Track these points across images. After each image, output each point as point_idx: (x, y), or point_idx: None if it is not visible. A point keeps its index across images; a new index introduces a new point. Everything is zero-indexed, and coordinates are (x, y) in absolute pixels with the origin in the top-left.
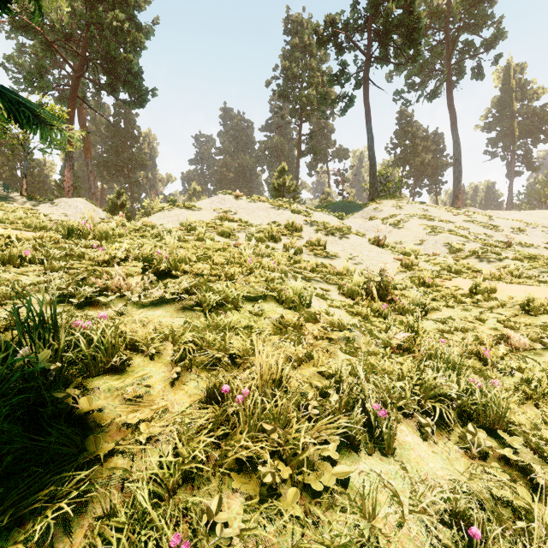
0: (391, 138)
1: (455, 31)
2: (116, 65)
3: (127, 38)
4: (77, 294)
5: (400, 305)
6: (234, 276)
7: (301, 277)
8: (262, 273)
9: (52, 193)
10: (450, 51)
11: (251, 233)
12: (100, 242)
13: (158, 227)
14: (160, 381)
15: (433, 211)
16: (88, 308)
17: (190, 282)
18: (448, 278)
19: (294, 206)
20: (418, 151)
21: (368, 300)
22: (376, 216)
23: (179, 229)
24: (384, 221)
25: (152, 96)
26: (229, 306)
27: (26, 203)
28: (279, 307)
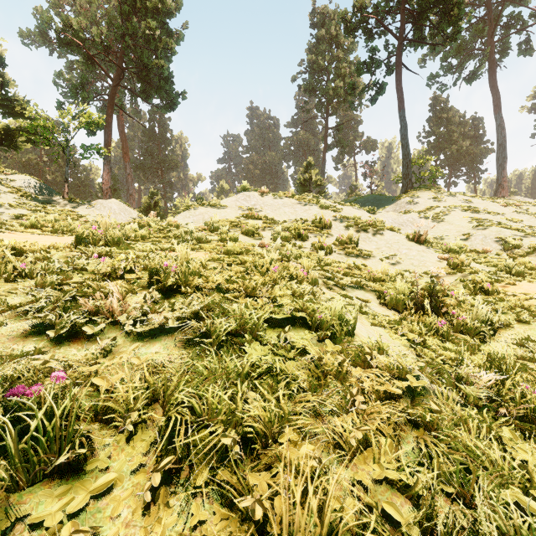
0: (424, 126)
1: (498, 5)
2: (148, 72)
3: (158, 44)
4: (56, 324)
5: (459, 321)
6: (254, 292)
7: (334, 284)
8: (289, 286)
9: (96, 195)
10: (493, 27)
11: (276, 231)
12: (110, 249)
13: (184, 226)
14: (127, 497)
15: (477, 201)
16: (68, 343)
17: (199, 304)
18: (511, 283)
19: (321, 201)
20: (454, 138)
21: (418, 314)
22: (411, 209)
23: (202, 229)
24: (420, 214)
25: (182, 99)
26: (245, 340)
27: (67, 205)
28: (312, 338)
